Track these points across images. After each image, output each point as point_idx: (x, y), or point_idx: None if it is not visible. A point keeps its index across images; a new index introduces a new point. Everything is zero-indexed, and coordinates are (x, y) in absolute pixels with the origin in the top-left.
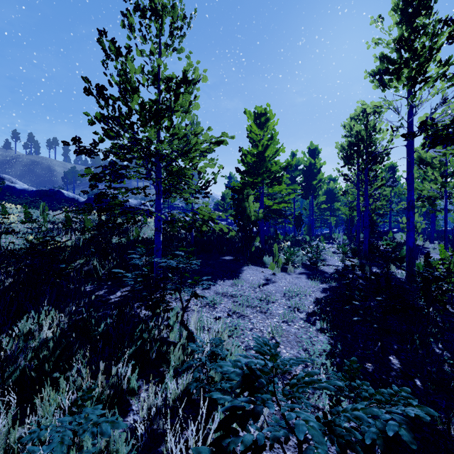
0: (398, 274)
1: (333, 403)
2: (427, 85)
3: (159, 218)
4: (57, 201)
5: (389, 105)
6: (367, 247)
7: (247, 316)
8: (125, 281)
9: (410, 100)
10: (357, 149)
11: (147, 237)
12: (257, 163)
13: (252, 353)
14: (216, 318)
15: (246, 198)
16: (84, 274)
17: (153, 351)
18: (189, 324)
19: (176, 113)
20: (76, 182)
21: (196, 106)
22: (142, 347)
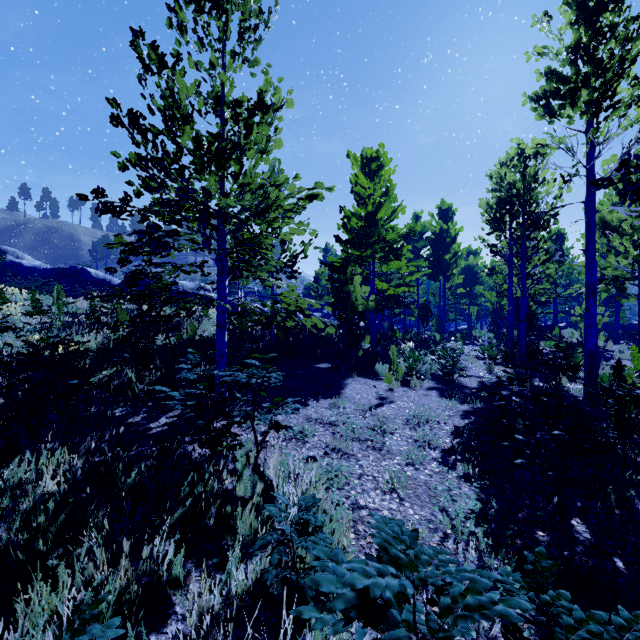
0: (572, 389)
1: (510, 631)
2: (616, 113)
3: (224, 309)
4: (81, 283)
5: (560, 143)
6: (525, 349)
7: (353, 454)
8: (170, 405)
9: (591, 135)
10: (510, 208)
11: (207, 336)
12: (365, 229)
13: (363, 515)
14: (306, 458)
15: (350, 279)
16: (114, 391)
17: (211, 514)
18: (266, 468)
19: (248, 152)
20: (109, 257)
21: (278, 142)
22: (193, 509)
